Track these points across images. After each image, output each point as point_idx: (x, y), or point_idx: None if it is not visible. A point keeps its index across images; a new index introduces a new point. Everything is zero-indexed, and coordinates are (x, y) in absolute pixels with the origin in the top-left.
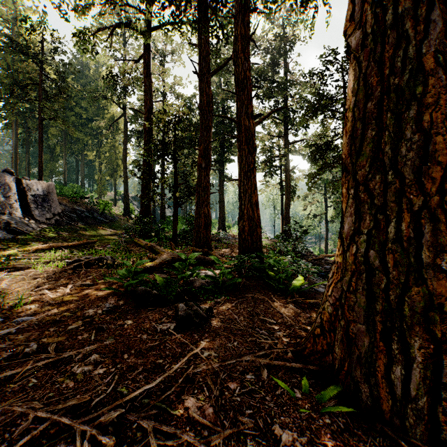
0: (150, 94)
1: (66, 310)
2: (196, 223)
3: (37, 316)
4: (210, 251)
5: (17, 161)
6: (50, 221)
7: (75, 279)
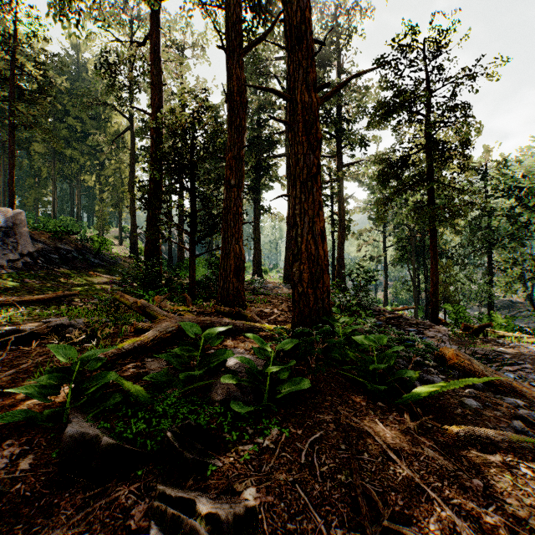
0: (159, 88)
1: None
2: (222, 267)
3: None
4: (243, 308)
5: None
6: (15, 264)
7: None
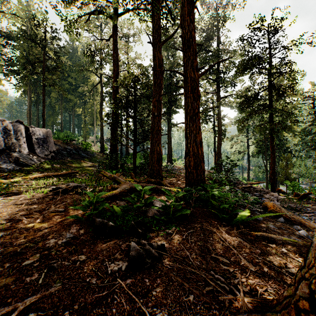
0: (117, 63)
1: (31, 239)
2: (150, 158)
3: (3, 246)
4: (161, 180)
5: (30, 116)
6: (48, 157)
7: (50, 205)
